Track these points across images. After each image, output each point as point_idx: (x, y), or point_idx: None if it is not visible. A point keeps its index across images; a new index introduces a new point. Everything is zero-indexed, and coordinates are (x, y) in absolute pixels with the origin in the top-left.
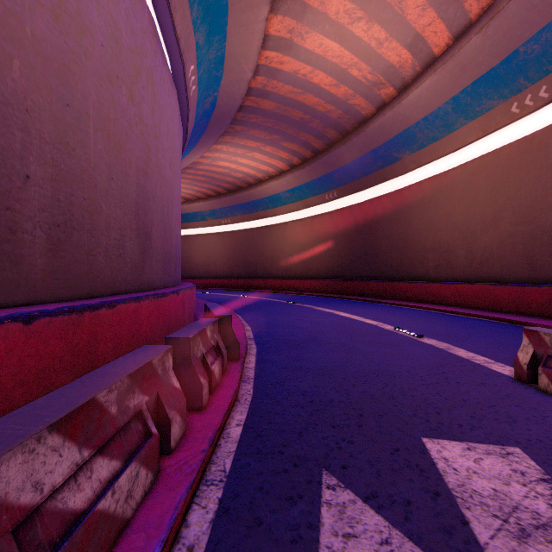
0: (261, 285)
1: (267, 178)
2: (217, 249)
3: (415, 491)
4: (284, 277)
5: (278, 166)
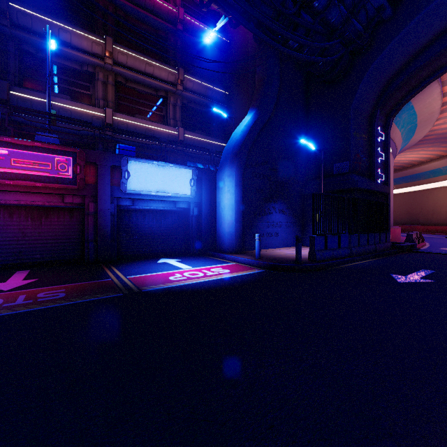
0: (423, 230)
1: (429, 160)
2: None
3: None
4: (444, 224)
5: (438, 154)
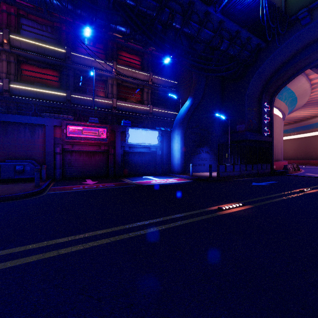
0: (315, 163)
1: (317, 115)
2: (288, 147)
3: (316, 174)
4: None
5: None
